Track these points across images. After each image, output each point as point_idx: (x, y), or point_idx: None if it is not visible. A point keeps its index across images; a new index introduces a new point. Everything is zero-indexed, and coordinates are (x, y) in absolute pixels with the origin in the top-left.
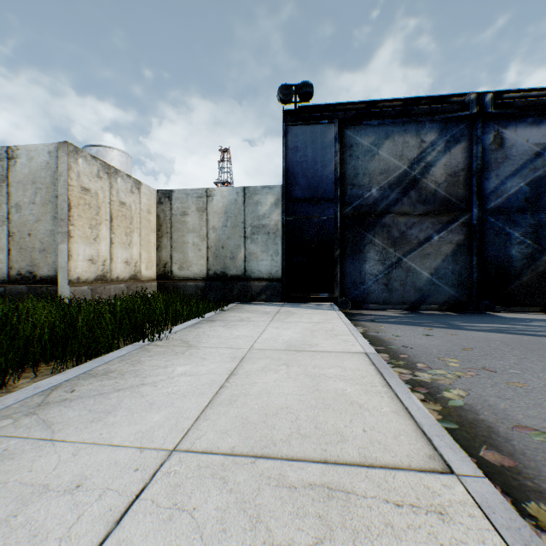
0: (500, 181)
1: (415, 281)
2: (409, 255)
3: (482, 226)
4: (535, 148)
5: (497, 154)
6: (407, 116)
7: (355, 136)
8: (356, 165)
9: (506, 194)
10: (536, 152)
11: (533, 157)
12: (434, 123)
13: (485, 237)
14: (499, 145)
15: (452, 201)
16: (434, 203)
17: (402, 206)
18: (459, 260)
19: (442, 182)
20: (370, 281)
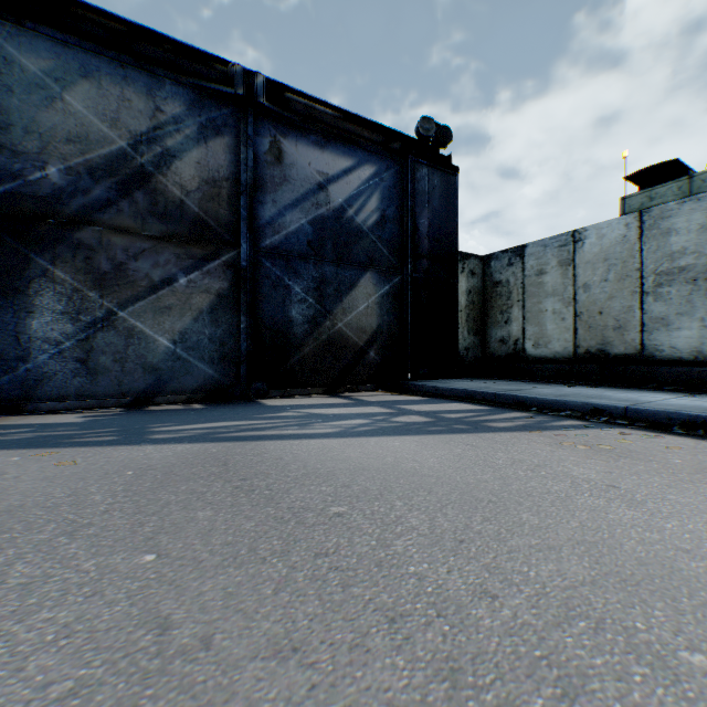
0: (279, 210)
1: (146, 355)
2: (132, 306)
3: (256, 272)
4: (319, 177)
5: (276, 171)
6: (131, 54)
7: (4, 41)
8: (6, 104)
9: (286, 230)
10: (320, 182)
11: (317, 188)
12: (182, 87)
13: (260, 289)
14: (278, 159)
15: (212, 226)
16: (182, 222)
17: (120, 214)
18: (222, 321)
19: (194, 191)
20: (45, 355)
